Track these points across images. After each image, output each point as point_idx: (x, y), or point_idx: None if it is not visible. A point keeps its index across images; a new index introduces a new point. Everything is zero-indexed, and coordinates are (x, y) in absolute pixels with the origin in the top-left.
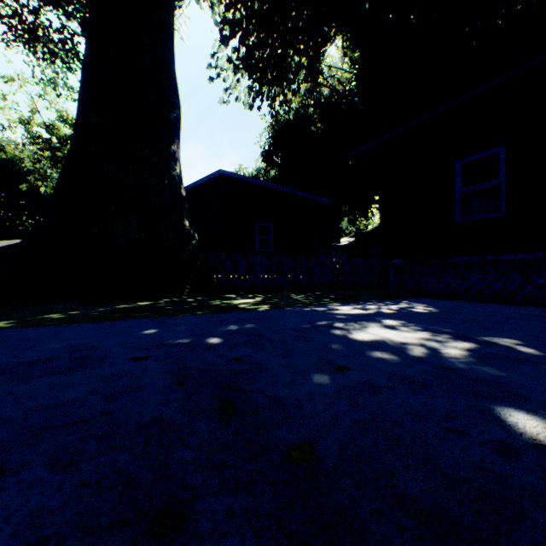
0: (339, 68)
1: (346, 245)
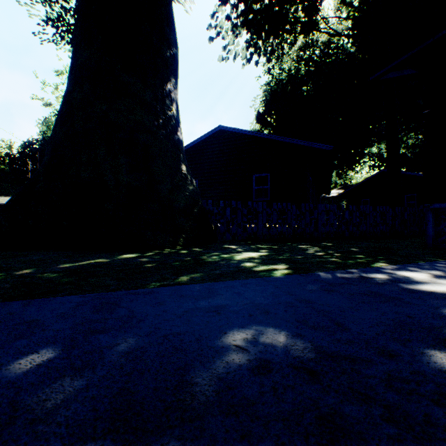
0: (336, 17)
1: (335, 196)
